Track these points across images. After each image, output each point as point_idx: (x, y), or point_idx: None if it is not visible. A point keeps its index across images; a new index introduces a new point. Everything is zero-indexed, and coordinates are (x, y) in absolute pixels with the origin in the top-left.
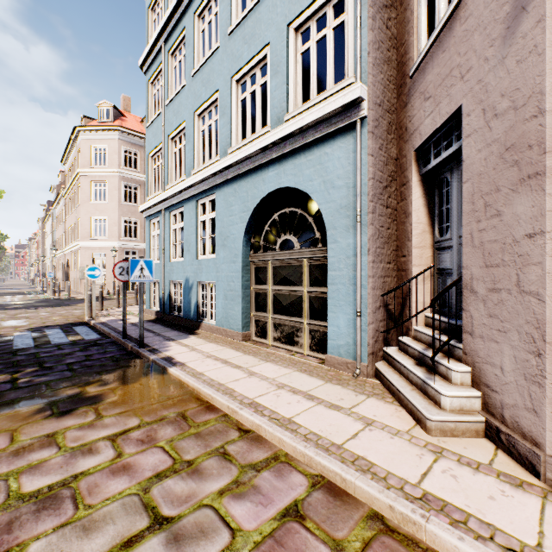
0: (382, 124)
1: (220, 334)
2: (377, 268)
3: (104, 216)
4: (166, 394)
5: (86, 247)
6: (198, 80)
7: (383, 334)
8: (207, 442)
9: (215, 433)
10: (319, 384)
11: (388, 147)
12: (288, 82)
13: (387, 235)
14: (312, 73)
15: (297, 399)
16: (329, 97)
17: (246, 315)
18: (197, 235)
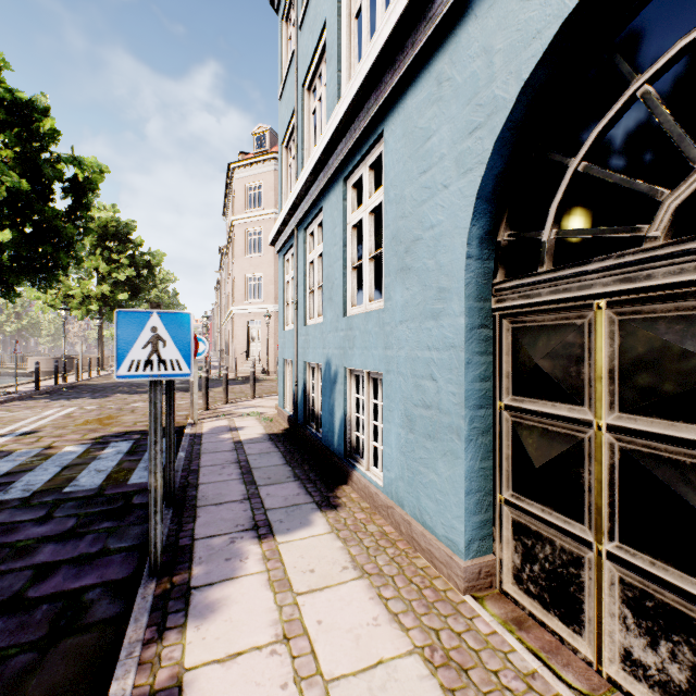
0: None
1: (393, 524)
2: None
3: (259, 272)
4: None
5: (240, 313)
6: None
7: None
8: None
9: None
10: None
11: None
12: None
13: None
14: None
15: None
16: None
17: (477, 498)
18: (344, 262)
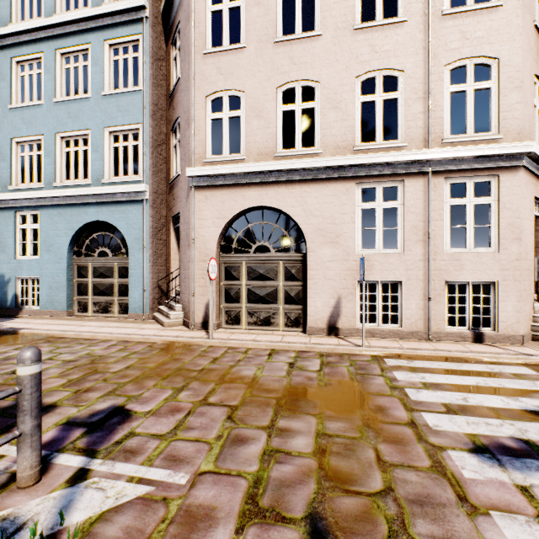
0: (158, 201)
1: (45, 315)
2: (155, 269)
3: None
4: (29, 338)
5: None
6: (18, 116)
7: (158, 300)
8: (70, 343)
9: (72, 341)
10: (124, 324)
11: (161, 211)
12: (105, 160)
13: (161, 253)
14: (121, 162)
15: (112, 328)
16: (130, 181)
17: (70, 299)
18: (15, 239)
